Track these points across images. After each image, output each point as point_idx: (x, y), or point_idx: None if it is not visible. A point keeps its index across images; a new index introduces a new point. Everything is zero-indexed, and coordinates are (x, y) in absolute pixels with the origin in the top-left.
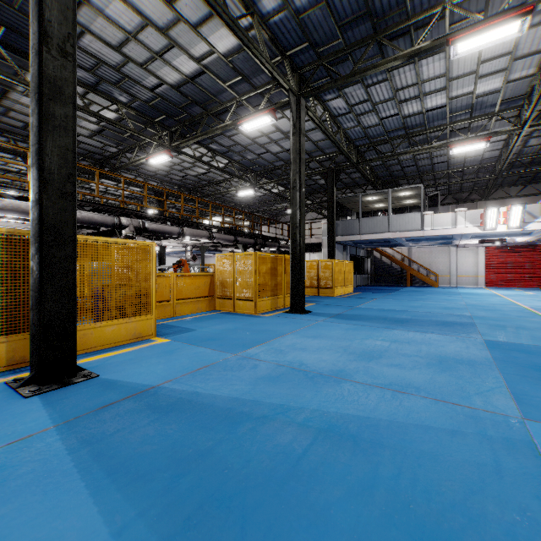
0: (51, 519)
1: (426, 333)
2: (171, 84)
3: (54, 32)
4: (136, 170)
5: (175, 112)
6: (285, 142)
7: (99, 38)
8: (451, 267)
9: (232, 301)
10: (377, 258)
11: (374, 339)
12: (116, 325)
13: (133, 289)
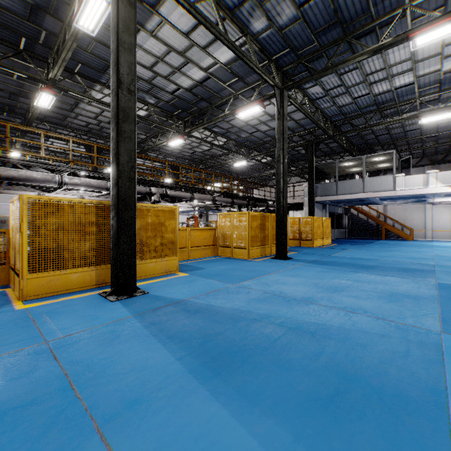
0: (145, 352)
1: (386, 276)
2: (185, 88)
3: (125, 80)
4: (158, 150)
5: (188, 107)
6: (272, 122)
7: (138, 63)
8: (426, 222)
9: (231, 249)
10: (354, 214)
11: (340, 279)
12: (154, 263)
13: (164, 238)
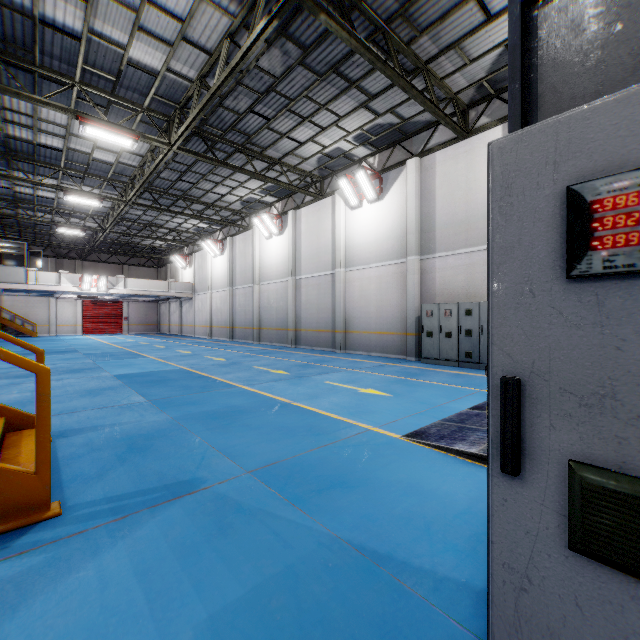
0: None
1: (52, 355)
2: None
3: None
4: None
5: None
6: None
7: None
8: (52, 317)
9: None
10: None
11: None
12: None
13: None
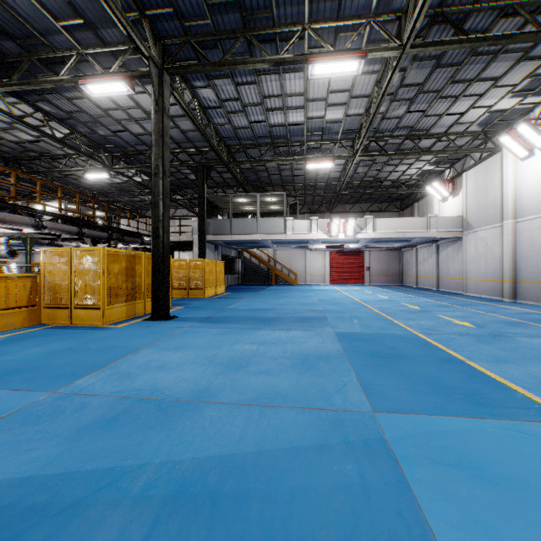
0: None
1: (290, 331)
2: None
3: None
4: None
5: None
6: (148, 123)
7: None
8: (307, 268)
9: (69, 310)
10: (247, 258)
11: (242, 343)
12: None
13: None
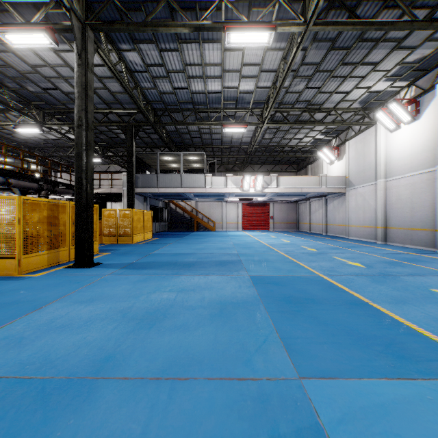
0: None
1: (208, 275)
2: None
3: None
4: None
5: None
6: None
7: None
8: (223, 217)
9: None
10: (173, 209)
11: (161, 291)
12: None
13: None
